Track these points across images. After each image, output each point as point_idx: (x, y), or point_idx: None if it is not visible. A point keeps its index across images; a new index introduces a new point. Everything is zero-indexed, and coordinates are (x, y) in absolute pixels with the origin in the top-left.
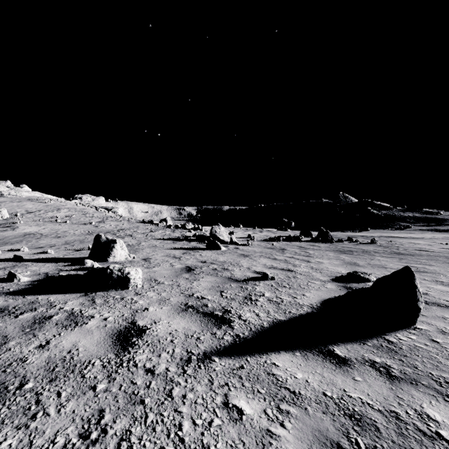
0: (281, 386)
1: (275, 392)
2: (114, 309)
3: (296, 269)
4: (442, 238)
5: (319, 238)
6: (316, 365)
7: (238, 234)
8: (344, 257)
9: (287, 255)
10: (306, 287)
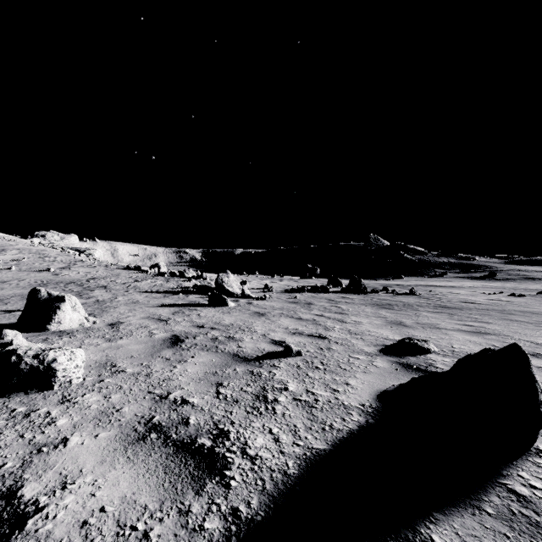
0: None
1: None
2: None
3: (329, 334)
4: (482, 286)
5: (351, 288)
6: None
7: (252, 284)
8: (384, 314)
9: (315, 313)
10: (349, 368)
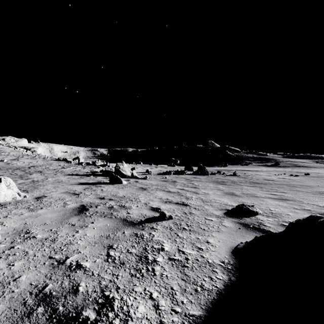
0: None
1: None
2: None
3: (189, 202)
4: (272, 170)
5: (199, 171)
6: None
7: (138, 169)
8: (221, 188)
9: (178, 187)
10: (206, 228)
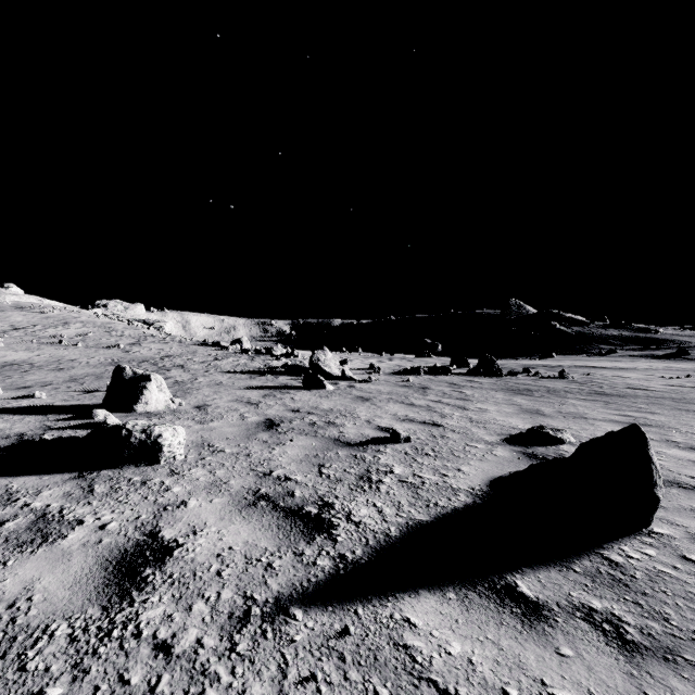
0: (421, 676)
1: (408, 693)
2: (125, 504)
3: (445, 421)
4: (663, 368)
5: (480, 369)
6: (485, 620)
7: (354, 364)
8: (519, 401)
9: (431, 398)
10: (463, 456)
